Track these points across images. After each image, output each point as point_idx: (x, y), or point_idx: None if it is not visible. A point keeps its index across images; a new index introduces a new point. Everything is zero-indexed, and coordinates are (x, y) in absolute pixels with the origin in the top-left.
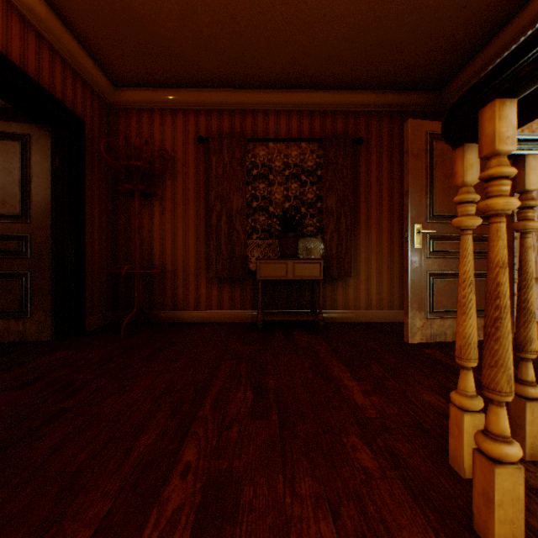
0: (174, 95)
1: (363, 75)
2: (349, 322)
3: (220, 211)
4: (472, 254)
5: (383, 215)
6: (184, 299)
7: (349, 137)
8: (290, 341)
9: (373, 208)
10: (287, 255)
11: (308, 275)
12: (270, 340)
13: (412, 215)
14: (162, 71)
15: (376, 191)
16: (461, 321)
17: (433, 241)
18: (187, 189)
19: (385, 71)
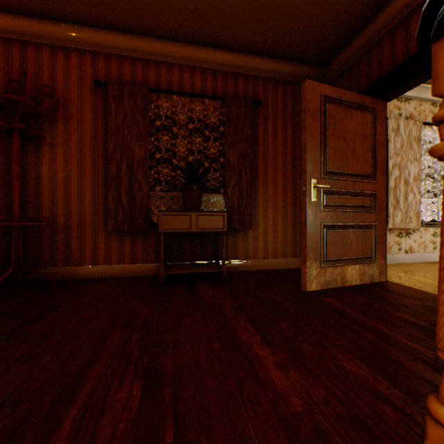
0: (66, 31)
1: (263, 40)
2: (249, 271)
3: (120, 160)
4: (357, 208)
5: (279, 173)
6: (79, 254)
7: (249, 99)
8: (194, 297)
9: (270, 166)
10: (190, 208)
11: (212, 227)
12: (172, 296)
13: (309, 170)
14: None
15: (272, 150)
16: None
17: (326, 195)
18: (82, 135)
19: (282, 39)
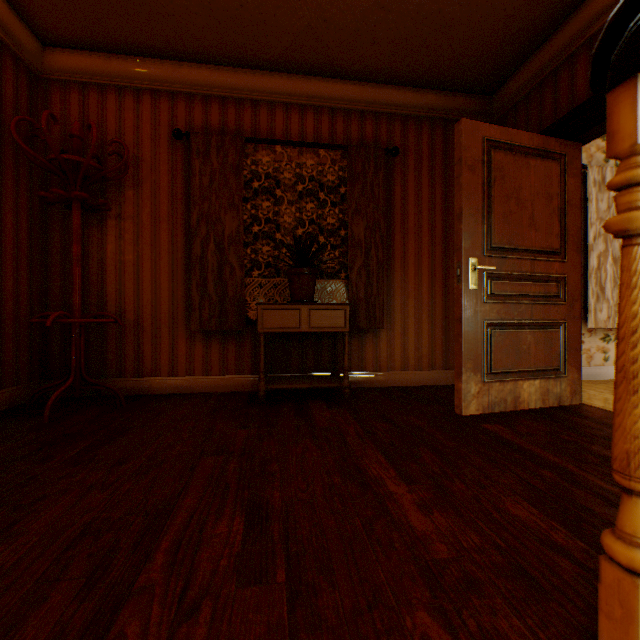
0: (137, 67)
1: (400, 63)
2: (381, 387)
3: (207, 236)
4: (536, 298)
5: (423, 249)
6: (153, 361)
7: (381, 146)
8: (305, 419)
9: (411, 240)
10: (300, 299)
11: (330, 326)
12: (276, 418)
13: (466, 246)
14: (117, 27)
15: (414, 218)
16: (630, 406)
17: (491, 281)
18: (157, 204)
19: (427, 61)
